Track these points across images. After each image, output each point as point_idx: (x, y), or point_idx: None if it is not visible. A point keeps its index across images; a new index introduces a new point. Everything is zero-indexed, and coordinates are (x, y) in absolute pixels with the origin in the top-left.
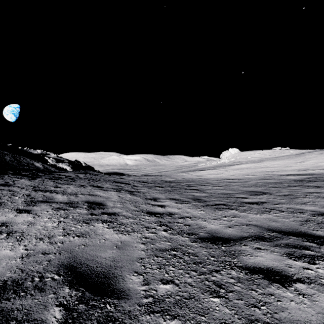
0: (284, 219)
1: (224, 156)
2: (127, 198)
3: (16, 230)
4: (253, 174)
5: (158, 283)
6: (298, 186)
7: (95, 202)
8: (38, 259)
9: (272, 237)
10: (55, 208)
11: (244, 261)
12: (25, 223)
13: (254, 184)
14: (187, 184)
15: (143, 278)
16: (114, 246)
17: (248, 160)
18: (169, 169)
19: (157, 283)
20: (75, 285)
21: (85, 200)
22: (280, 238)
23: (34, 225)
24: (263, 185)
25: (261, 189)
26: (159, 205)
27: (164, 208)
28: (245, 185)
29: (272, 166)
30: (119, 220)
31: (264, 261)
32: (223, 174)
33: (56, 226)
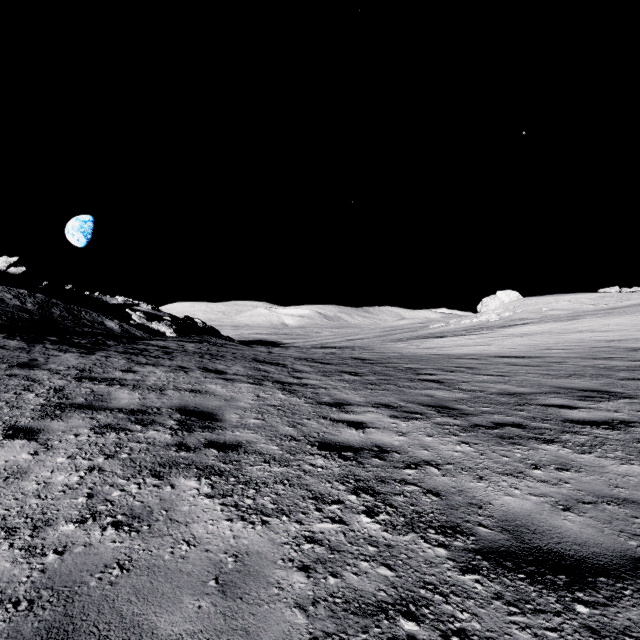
0: None
1: (487, 308)
2: (276, 400)
3: None
4: (564, 347)
5: None
6: None
7: (198, 411)
8: None
9: None
10: (101, 425)
11: None
12: (4, 469)
13: (575, 369)
14: (412, 367)
15: None
16: (211, 575)
17: (543, 316)
18: (369, 335)
19: None
20: None
21: (177, 405)
22: None
23: (23, 477)
24: (600, 373)
25: (601, 383)
26: (350, 421)
27: (364, 431)
28: (554, 373)
29: (604, 328)
30: (245, 470)
31: None
32: (490, 346)
33: (75, 484)
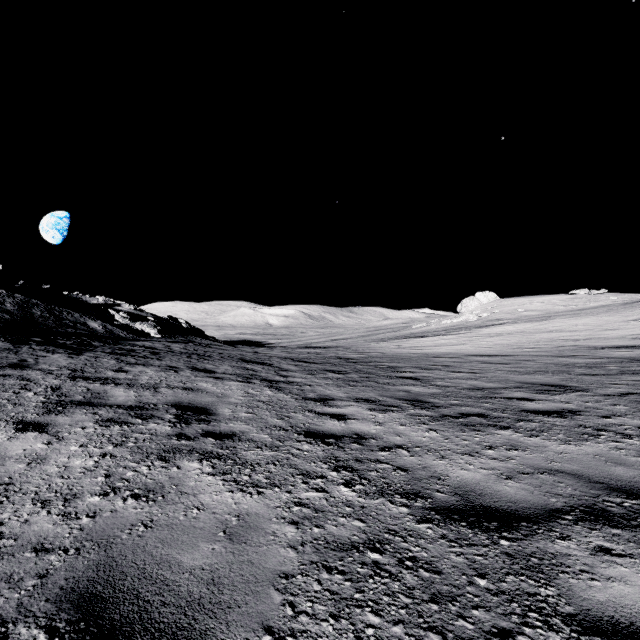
0: None
1: (466, 308)
2: (264, 396)
3: None
4: (534, 346)
5: None
6: None
7: (193, 407)
8: (17, 569)
9: (630, 514)
10: (104, 419)
11: (578, 596)
12: (25, 456)
13: (541, 366)
14: (392, 365)
15: None
16: (220, 529)
17: (518, 316)
18: (353, 335)
19: None
20: None
21: (172, 401)
22: None
23: (43, 462)
24: (561, 370)
25: (560, 378)
26: (333, 414)
27: (345, 422)
28: (521, 370)
29: (572, 328)
30: (241, 454)
31: (636, 600)
32: (467, 345)
33: (92, 467)
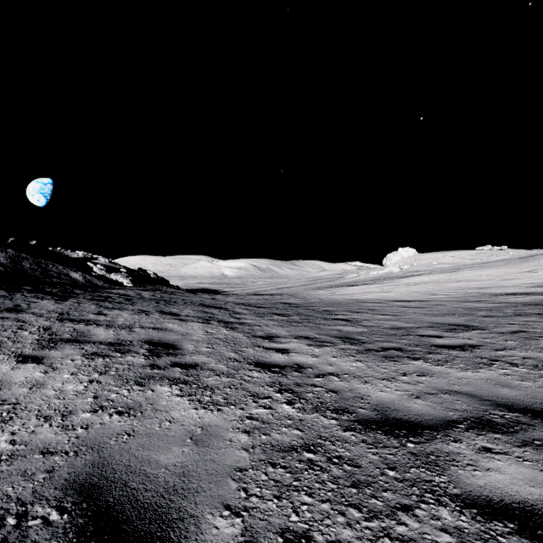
0: (524, 381)
1: (390, 262)
2: (221, 335)
3: (6, 398)
4: (445, 293)
5: (276, 540)
6: (533, 314)
7: (162, 343)
8: (30, 466)
9: (509, 423)
10: (89, 353)
11: (463, 482)
12: (27, 383)
13: (450, 310)
14: (327, 309)
15: (242, 525)
16: (188, 437)
17: (433, 268)
18: (296, 284)
19: (274, 542)
20: (90, 541)
21: (145, 339)
22: (528, 426)
23: (42, 387)
24: (466, 313)
25: (465, 319)
26: (277, 349)
27: (288, 355)
28: (433, 312)
29: (477, 278)
30: (203, 380)
31: (507, 484)
32: (390, 292)
33: (82, 391)
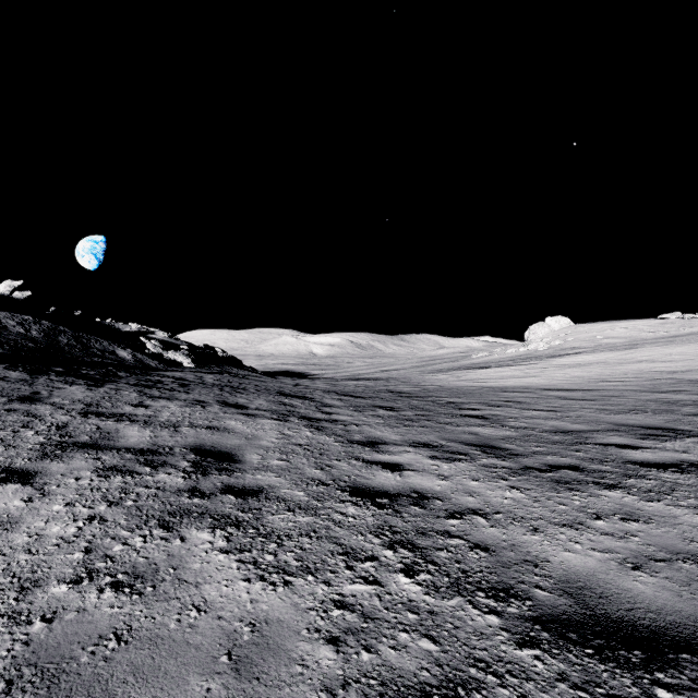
0: None
1: (535, 335)
2: (302, 438)
3: None
4: (621, 379)
5: None
6: None
7: (215, 451)
8: None
9: None
10: (106, 467)
11: None
12: None
13: (636, 404)
14: (453, 401)
15: None
16: (224, 649)
17: (597, 345)
18: (405, 366)
19: None
20: None
21: (192, 444)
22: None
23: (13, 528)
24: (663, 409)
25: (665, 419)
26: (385, 463)
27: (401, 474)
28: (612, 408)
29: (666, 358)
30: (266, 520)
31: None
32: (539, 377)
33: (71, 537)
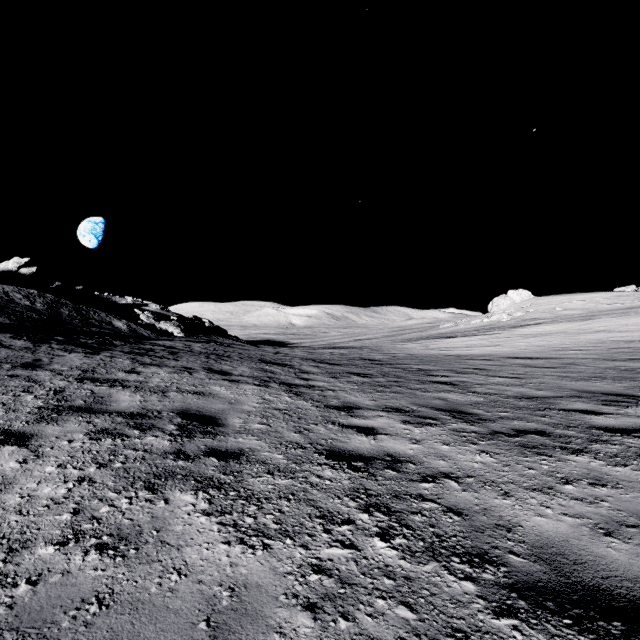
0: None
1: (497, 307)
2: (282, 403)
3: None
4: (580, 348)
5: None
6: None
7: (200, 415)
8: None
9: None
10: (97, 430)
11: None
12: None
13: (595, 371)
14: (422, 368)
15: None
16: (202, 615)
17: (556, 316)
18: (377, 335)
19: None
20: None
21: (179, 408)
22: None
23: (6, 489)
24: (622, 376)
25: (625, 386)
26: (359, 427)
27: (375, 438)
28: (573, 375)
29: (622, 328)
30: (246, 482)
31: None
32: (502, 346)
33: (61, 498)
